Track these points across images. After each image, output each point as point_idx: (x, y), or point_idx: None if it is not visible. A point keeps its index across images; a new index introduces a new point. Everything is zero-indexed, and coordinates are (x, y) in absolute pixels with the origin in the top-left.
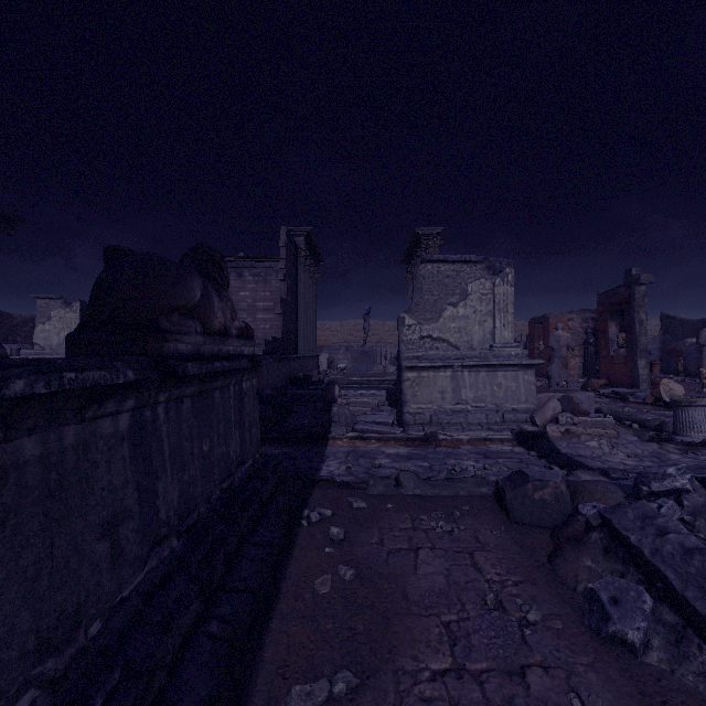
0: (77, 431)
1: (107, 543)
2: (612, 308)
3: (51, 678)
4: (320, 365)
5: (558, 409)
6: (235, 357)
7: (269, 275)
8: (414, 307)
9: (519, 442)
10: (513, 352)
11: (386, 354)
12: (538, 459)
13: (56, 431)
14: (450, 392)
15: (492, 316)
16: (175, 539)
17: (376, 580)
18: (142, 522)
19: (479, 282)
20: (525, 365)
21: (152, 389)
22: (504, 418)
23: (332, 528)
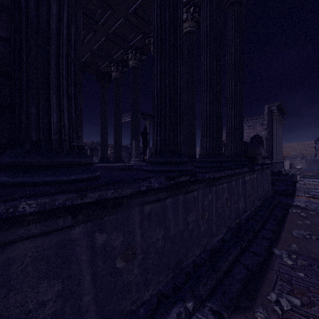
0: (253, 176)
1: (255, 194)
2: None
3: (254, 208)
4: (284, 166)
5: None
6: (268, 164)
7: (255, 125)
8: None
9: None
10: None
11: None
12: None
13: (252, 175)
14: None
15: None
16: (260, 201)
17: (318, 225)
18: (257, 194)
19: None
20: None
21: (258, 170)
22: None
23: (301, 213)
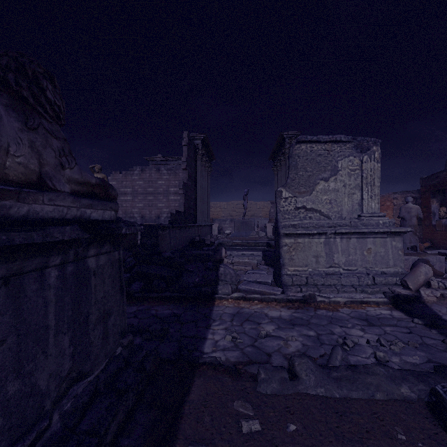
0: None
1: None
2: (434, 188)
3: None
4: (213, 231)
5: (430, 274)
6: (39, 223)
7: (178, 169)
8: (290, 182)
9: (394, 306)
10: (381, 221)
11: (258, 224)
12: (427, 329)
13: None
14: (324, 256)
15: (360, 189)
16: None
17: None
18: None
19: (348, 160)
20: (393, 233)
21: None
22: (375, 281)
23: None
